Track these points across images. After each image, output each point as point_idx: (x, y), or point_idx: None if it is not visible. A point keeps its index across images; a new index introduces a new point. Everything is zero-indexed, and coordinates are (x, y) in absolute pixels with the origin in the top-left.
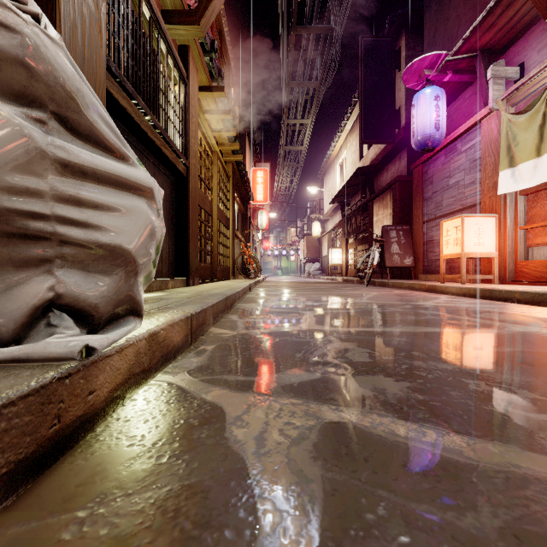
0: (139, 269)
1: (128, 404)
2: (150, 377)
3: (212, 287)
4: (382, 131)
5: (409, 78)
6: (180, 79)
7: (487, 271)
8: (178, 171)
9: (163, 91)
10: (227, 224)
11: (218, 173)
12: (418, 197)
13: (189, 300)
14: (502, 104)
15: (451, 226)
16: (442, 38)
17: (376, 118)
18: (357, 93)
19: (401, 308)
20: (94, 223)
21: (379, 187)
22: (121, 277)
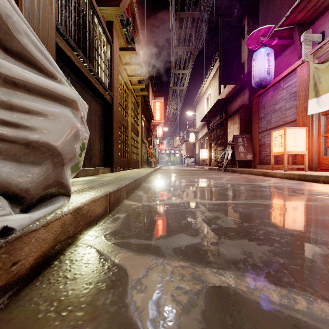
0: (65, 161)
1: (53, 266)
2: (75, 241)
3: (127, 173)
4: (233, 76)
5: (251, 42)
6: (107, 41)
7: (300, 163)
8: (106, 100)
9: (96, 48)
10: (137, 134)
11: (132, 102)
12: (255, 117)
13: (110, 182)
14: (310, 57)
15: (278, 135)
16: (271, 17)
17: (229, 68)
18: (217, 54)
19: (248, 186)
20: (24, 124)
21: (230, 111)
22: (49, 167)
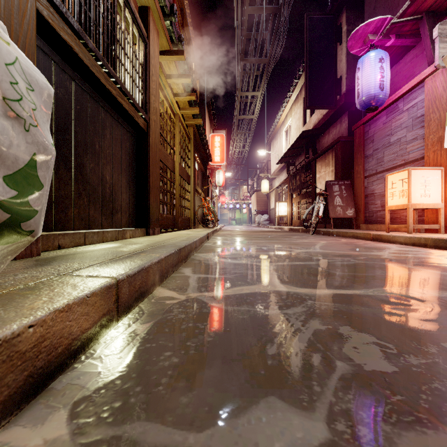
0: None
1: None
2: None
3: (170, 237)
4: (325, 97)
5: (354, 44)
6: (140, 36)
7: (431, 221)
8: (137, 125)
9: (120, 43)
10: (188, 180)
11: (179, 133)
12: (359, 154)
13: (132, 254)
14: None
15: (397, 179)
16: (382, 9)
17: (320, 86)
18: (301, 67)
19: (361, 259)
20: None
21: (321, 148)
22: None
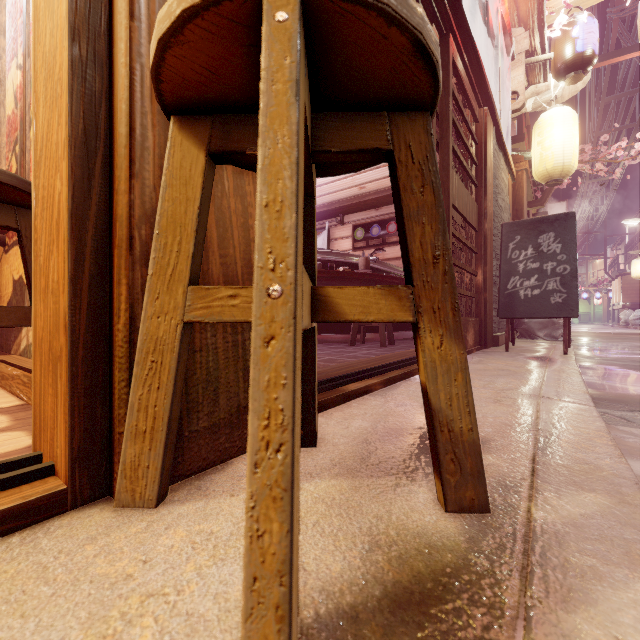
0: None
1: None
2: None
3: None
4: None
5: None
6: None
7: None
8: None
9: None
10: None
11: None
12: None
13: None
14: None
15: None
16: None
17: None
18: None
19: None
20: None
21: None
22: None
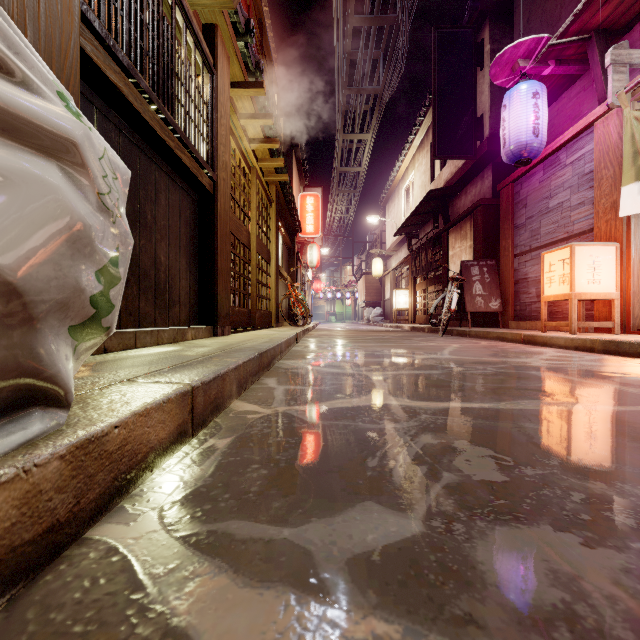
0: (39, 311)
1: None
2: (79, 530)
3: (246, 338)
4: (460, 144)
5: (499, 72)
6: (205, 65)
7: (603, 317)
8: (201, 186)
9: (179, 77)
10: (269, 259)
11: (257, 195)
12: (507, 224)
13: (202, 359)
14: (625, 98)
15: (556, 259)
16: (539, 22)
17: (453, 128)
18: (428, 100)
19: (501, 367)
20: None
21: (455, 214)
22: None
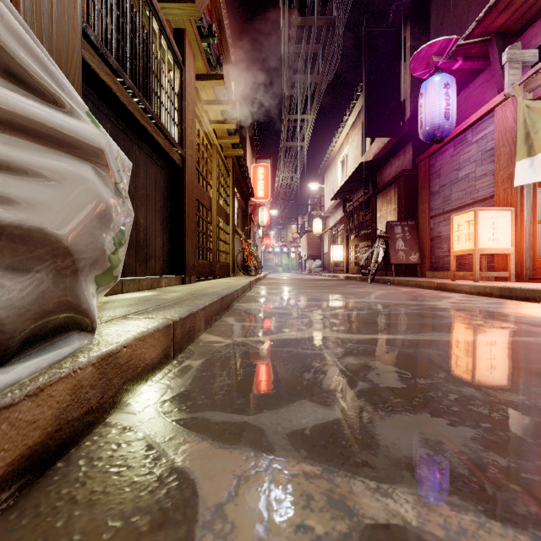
0: (81, 265)
1: (52, 474)
2: (103, 416)
3: (209, 285)
4: (386, 124)
5: (417, 66)
6: (175, 63)
7: (501, 268)
8: (172, 161)
9: (155, 74)
10: (227, 220)
11: (217, 166)
12: (424, 191)
13: (177, 301)
14: (519, 89)
15: (463, 221)
16: (450, 24)
17: (380, 111)
18: (360, 87)
19: (415, 308)
20: None
21: (382, 182)
22: (47, 276)
